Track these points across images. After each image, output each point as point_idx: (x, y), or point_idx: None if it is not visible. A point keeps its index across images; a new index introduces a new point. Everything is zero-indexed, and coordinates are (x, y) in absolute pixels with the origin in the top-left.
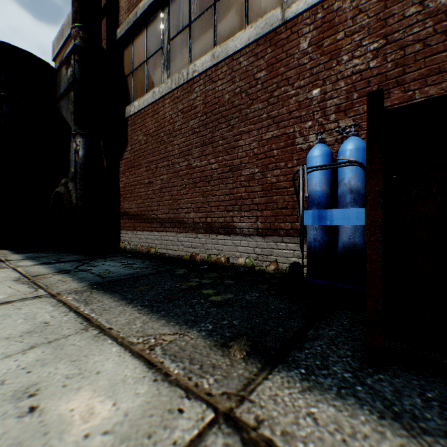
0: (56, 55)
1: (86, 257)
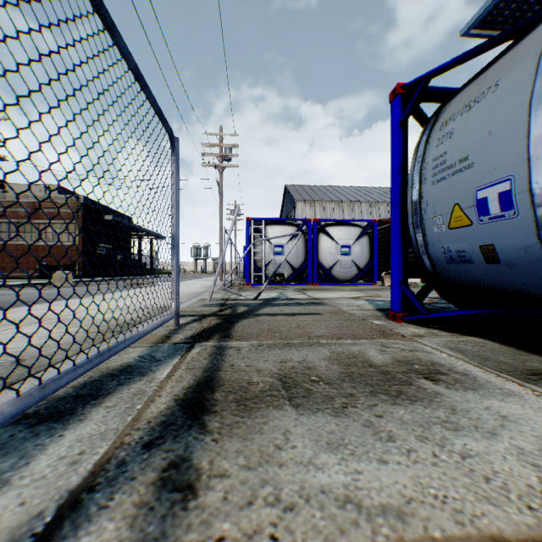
0: None
1: None
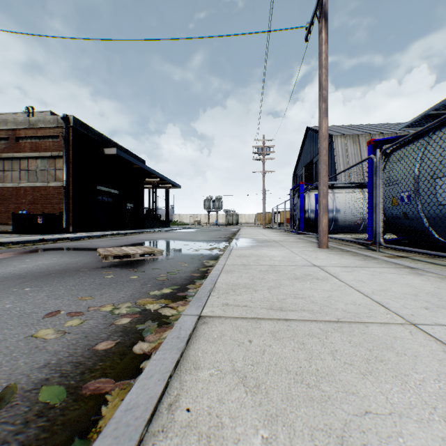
0: None
1: None
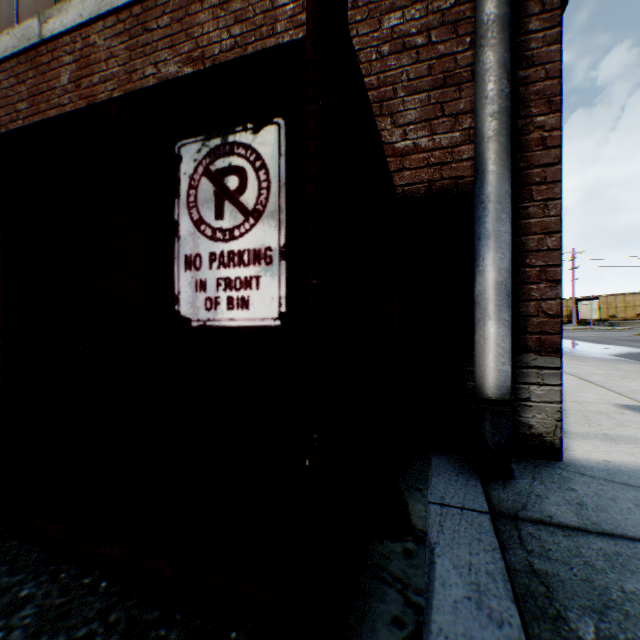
0: None
1: None
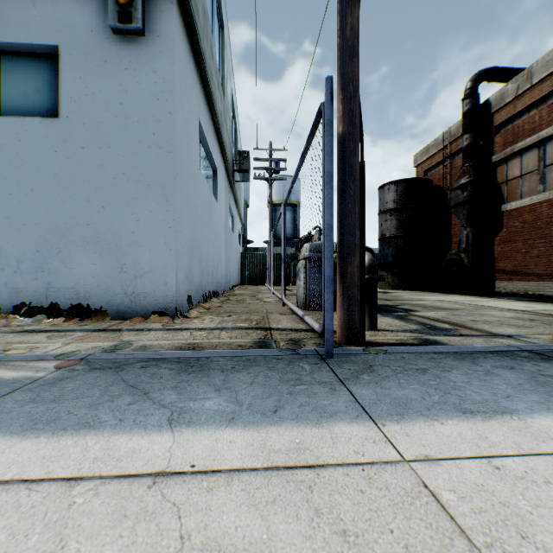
0: (418, 163)
1: (478, 295)
